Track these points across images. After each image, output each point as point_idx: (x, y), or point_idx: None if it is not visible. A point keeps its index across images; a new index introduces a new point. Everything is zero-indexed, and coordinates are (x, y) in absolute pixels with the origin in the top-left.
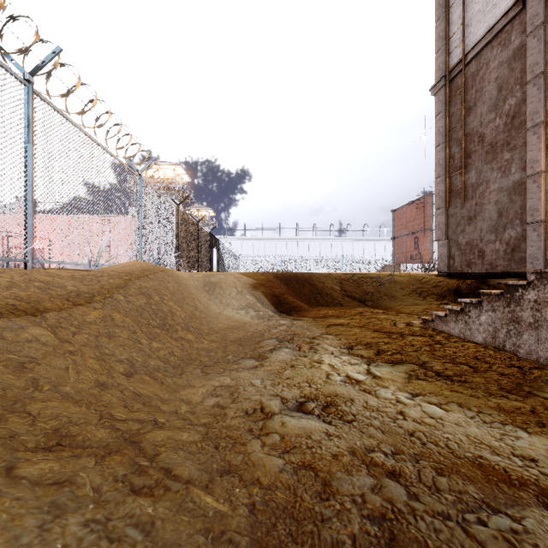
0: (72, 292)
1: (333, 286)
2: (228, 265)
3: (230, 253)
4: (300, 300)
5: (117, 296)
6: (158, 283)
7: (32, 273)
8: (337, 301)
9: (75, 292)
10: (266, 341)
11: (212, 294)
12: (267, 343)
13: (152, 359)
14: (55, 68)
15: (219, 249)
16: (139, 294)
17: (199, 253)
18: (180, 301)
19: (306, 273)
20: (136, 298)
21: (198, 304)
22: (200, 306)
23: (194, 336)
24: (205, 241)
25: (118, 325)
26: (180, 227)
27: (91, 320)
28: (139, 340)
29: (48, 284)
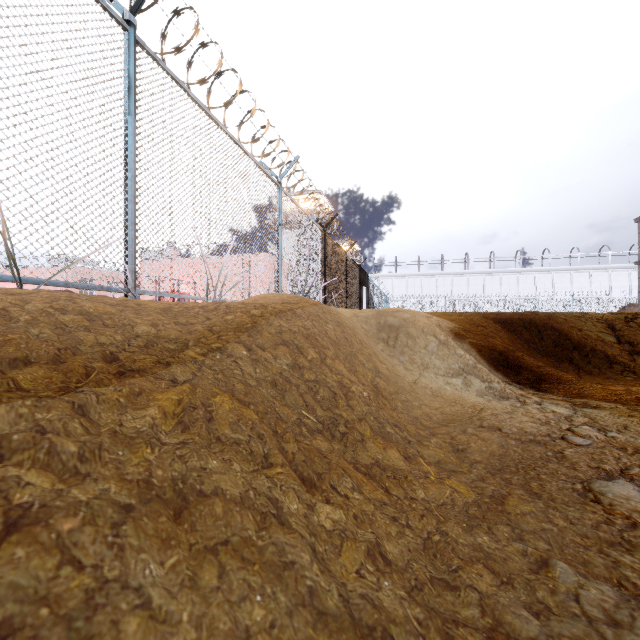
0: (138, 339)
1: (601, 336)
2: (378, 307)
3: (380, 293)
4: (539, 359)
5: (234, 350)
6: (311, 325)
7: (88, 300)
8: (622, 365)
9: (146, 339)
10: (611, 490)
11: (394, 347)
12: (635, 508)
13: (328, 632)
14: (170, 20)
15: (369, 288)
16: (279, 345)
17: (347, 292)
18: (349, 360)
19: (540, 313)
20: (272, 354)
21: (378, 365)
22: (382, 370)
23: (401, 454)
24: (353, 277)
25: (222, 440)
26: (326, 256)
27: (139, 430)
28: (278, 503)
29: (94, 321)
